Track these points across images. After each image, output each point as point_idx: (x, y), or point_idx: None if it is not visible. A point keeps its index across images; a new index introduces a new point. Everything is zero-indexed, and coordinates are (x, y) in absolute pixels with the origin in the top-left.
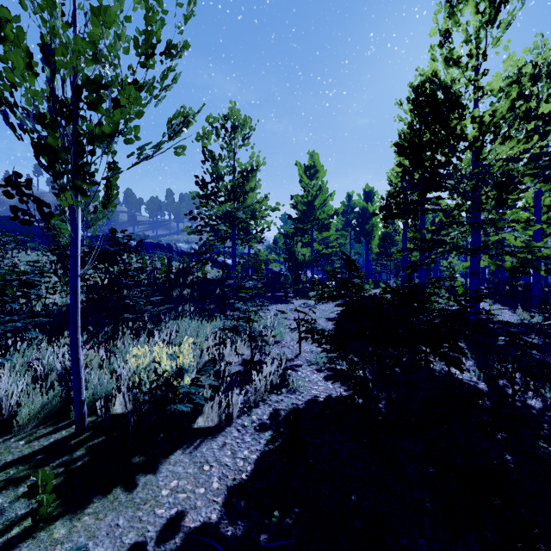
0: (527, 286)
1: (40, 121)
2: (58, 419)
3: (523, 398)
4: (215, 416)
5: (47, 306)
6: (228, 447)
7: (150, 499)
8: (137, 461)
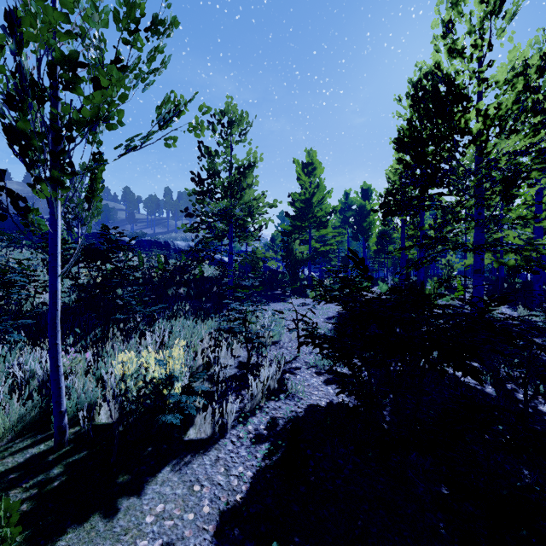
0: (525, 284)
1: (9, 102)
2: (37, 431)
3: (534, 403)
4: (208, 427)
5: (37, 306)
6: (221, 462)
7: (132, 528)
8: (120, 480)
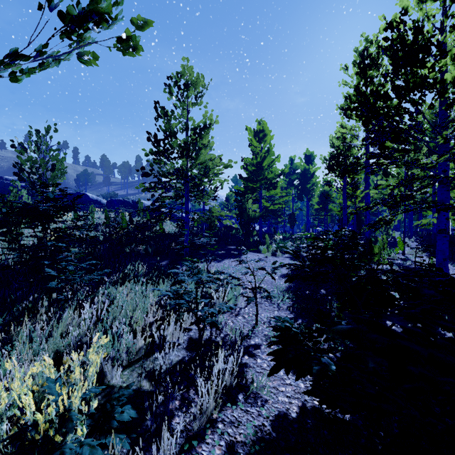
0: (452, 238)
1: None
2: None
3: None
4: None
5: None
6: None
7: None
8: None
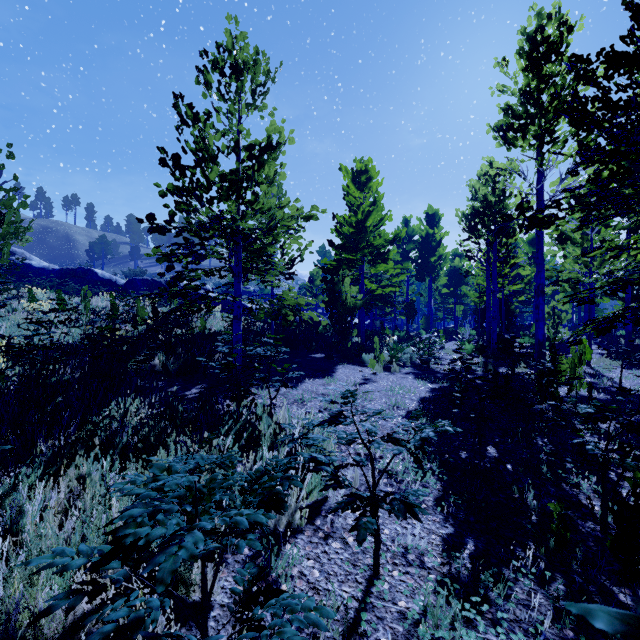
0: None
1: None
2: None
3: None
4: None
5: None
6: None
7: None
8: None
